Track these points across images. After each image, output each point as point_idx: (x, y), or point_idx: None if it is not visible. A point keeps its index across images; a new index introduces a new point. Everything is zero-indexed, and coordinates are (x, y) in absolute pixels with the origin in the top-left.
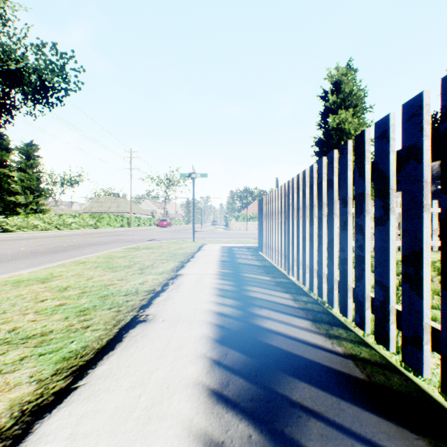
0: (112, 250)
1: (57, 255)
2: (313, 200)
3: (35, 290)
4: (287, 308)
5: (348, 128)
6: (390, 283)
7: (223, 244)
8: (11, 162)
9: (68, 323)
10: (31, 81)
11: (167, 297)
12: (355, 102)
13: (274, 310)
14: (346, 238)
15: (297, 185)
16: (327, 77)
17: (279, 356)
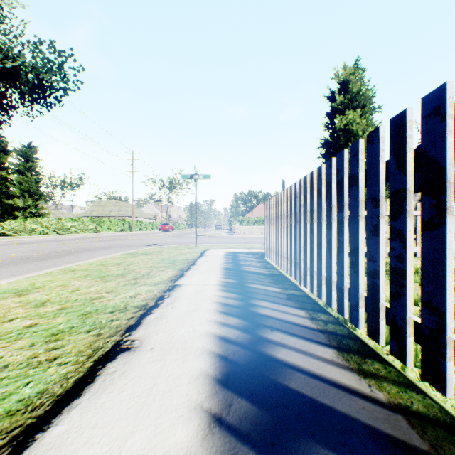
0: (108, 256)
1: (49, 262)
2: (332, 201)
3: (7, 306)
4: (304, 330)
5: (355, 129)
6: (447, 307)
7: (227, 249)
8: (9, 164)
9: (31, 353)
10: (28, 80)
11: (160, 315)
12: (363, 102)
13: (289, 333)
14: (378, 246)
15: (311, 184)
16: (334, 76)
17: (302, 408)
